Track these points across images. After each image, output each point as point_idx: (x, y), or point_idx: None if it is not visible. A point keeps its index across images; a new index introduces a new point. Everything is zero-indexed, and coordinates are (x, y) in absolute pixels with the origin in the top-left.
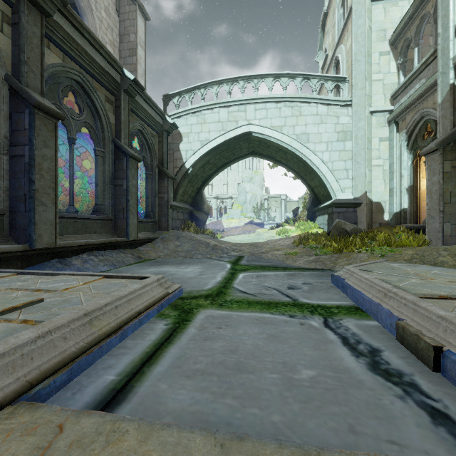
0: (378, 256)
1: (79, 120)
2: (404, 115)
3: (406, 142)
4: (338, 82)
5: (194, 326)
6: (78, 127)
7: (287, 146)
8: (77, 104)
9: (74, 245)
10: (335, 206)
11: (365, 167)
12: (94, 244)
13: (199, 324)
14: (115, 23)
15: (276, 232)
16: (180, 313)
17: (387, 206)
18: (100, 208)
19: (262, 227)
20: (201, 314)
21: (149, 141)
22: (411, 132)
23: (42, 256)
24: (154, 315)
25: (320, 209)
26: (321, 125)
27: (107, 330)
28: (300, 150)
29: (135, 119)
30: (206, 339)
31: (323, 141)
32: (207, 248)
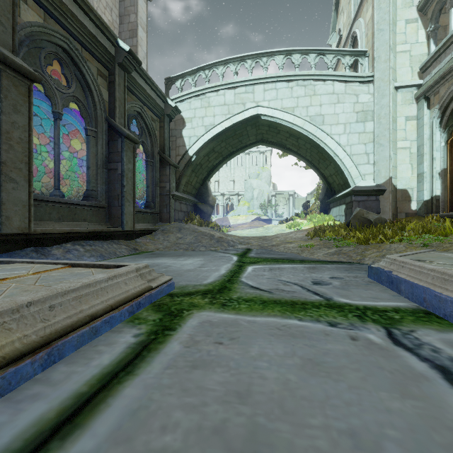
0: (420, 245)
1: (66, 92)
2: (437, 87)
3: (439, 119)
4: (357, 56)
5: (180, 339)
6: (64, 101)
7: (299, 129)
8: (64, 75)
9: (55, 232)
10: (354, 194)
11: (390, 149)
12: (81, 233)
13: (188, 336)
14: (115, 3)
15: (287, 226)
16: (163, 316)
17: (414, 194)
18: (91, 194)
19: (270, 223)
20: (194, 319)
21: (149, 125)
22: (445, 106)
23: (12, 243)
24: (124, 320)
25: (335, 199)
26: (338, 104)
27: (14, 351)
28: (314, 133)
29: (133, 99)
30: (194, 365)
31: (341, 122)
32: (211, 240)
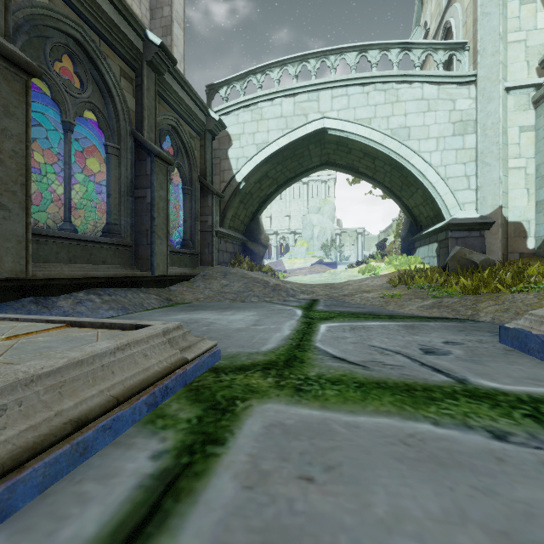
0: None
1: (80, 97)
2: None
3: None
4: (453, 51)
5: (233, 467)
6: (78, 108)
7: (378, 146)
8: (77, 75)
9: (62, 277)
10: (451, 228)
11: (500, 169)
12: (98, 278)
13: (248, 458)
14: None
15: (359, 270)
16: (204, 411)
17: (532, 228)
18: (112, 228)
19: (334, 268)
20: (255, 418)
21: (186, 143)
22: None
23: (4, 291)
24: (140, 419)
25: (423, 236)
26: (429, 113)
27: None
28: (397, 151)
29: (166, 109)
30: None
31: (432, 136)
32: (266, 288)
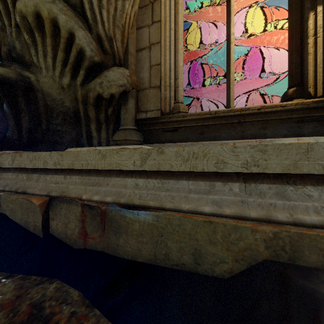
0: None
1: None
2: None
3: None
4: None
5: None
6: None
7: None
8: None
9: None
10: None
11: None
12: None
13: None
14: None
15: None
16: None
17: None
18: None
19: None
20: None
21: None
22: None
23: None
24: None
25: None
26: None
27: None
28: None
29: None
30: None
31: None
32: None
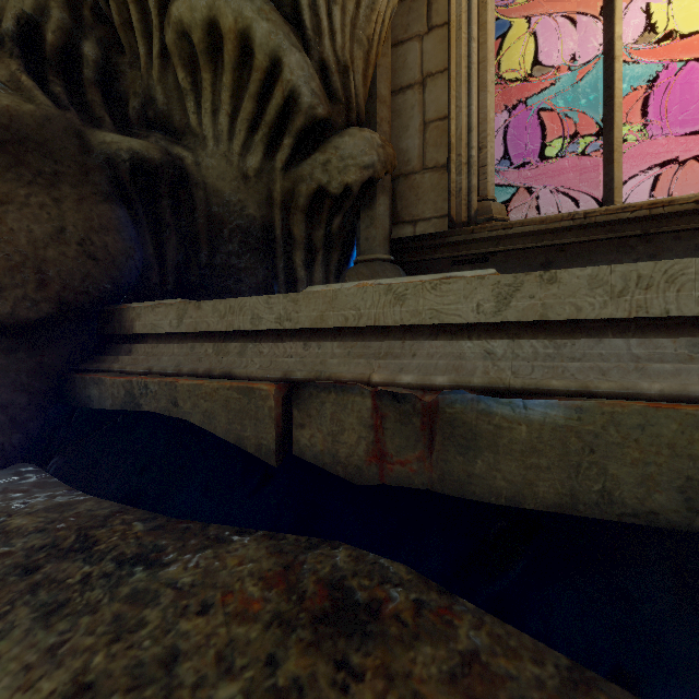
0: None
1: None
2: None
3: None
4: None
5: None
6: None
7: None
8: None
9: None
10: None
11: None
12: None
13: None
14: None
15: None
16: None
17: None
18: None
19: None
20: None
21: None
22: None
23: None
24: None
25: None
26: None
27: None
28: None
29: None
30: None
31: None
32: None
